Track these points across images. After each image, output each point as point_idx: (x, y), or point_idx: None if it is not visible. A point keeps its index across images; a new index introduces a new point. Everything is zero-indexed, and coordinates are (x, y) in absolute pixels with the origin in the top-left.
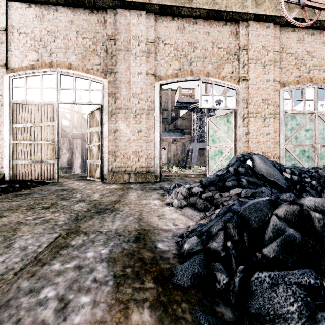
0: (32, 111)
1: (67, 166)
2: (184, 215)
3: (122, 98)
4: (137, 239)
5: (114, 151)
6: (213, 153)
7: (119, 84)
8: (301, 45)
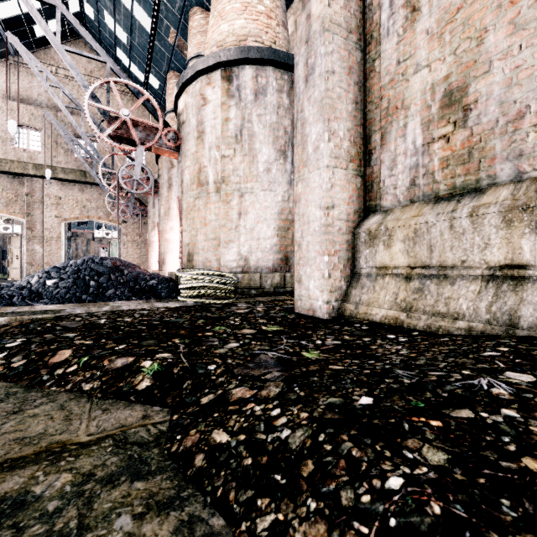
0: None
1: None
2: None
3: (37, 231)
4: None
5: (31, 262)
6: None
7: (35, 222)
8: None
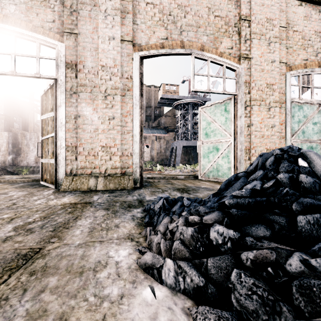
0: None
1: (35, 165)
2: None
3: (87, 71)
4: None
5: (74, 145)
6: (206, 150)
7: (81, 50)
8: (308, 23)
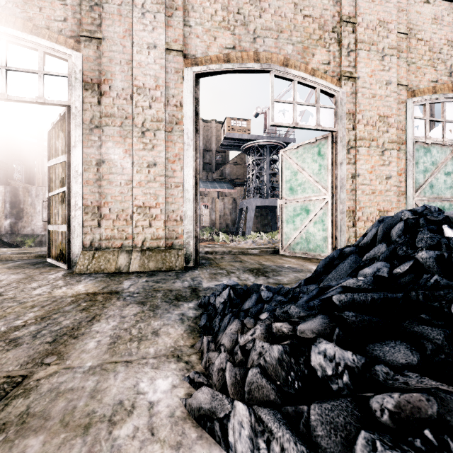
0: None
1: (44, 234)
2: None
3: (115, 94)
4: None
5: (96, 204)
6: (291, 212)
7: (107, 64)
8: (438, 28)
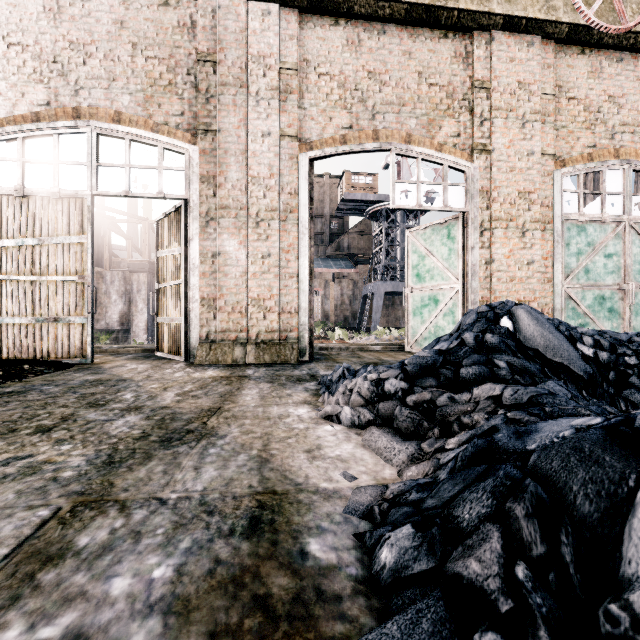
0: (35, 212)
1: (120, 329)
2: (368, 446)
3: (230, 185)
4: (255, 527)
5: (212, 297)
6: (418, 302)
7: (222, 155)
8: (597, 83)
